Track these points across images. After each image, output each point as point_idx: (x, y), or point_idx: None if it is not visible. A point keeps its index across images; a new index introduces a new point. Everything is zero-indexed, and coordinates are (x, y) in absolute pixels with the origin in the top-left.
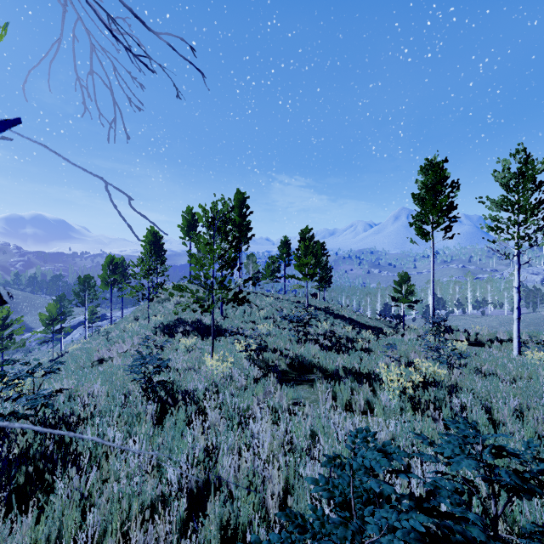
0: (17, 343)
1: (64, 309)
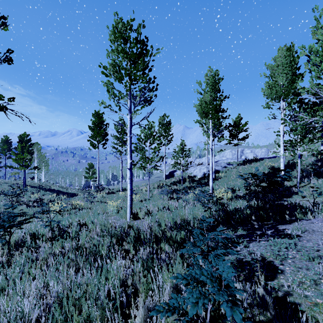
0: None
1: None
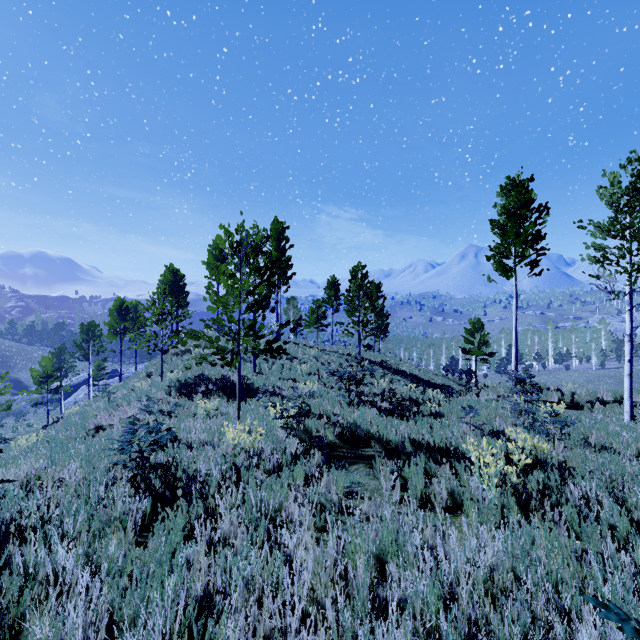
0: (1, 406)
1: (64, 364)
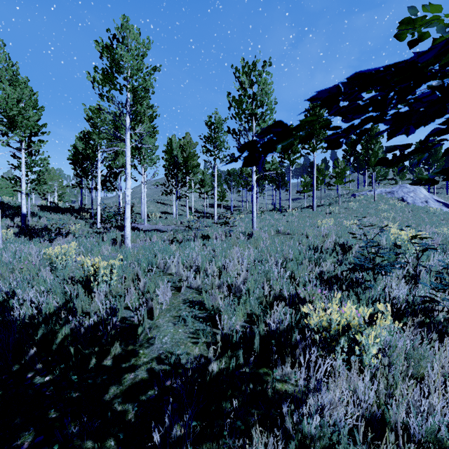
0: None
1: None
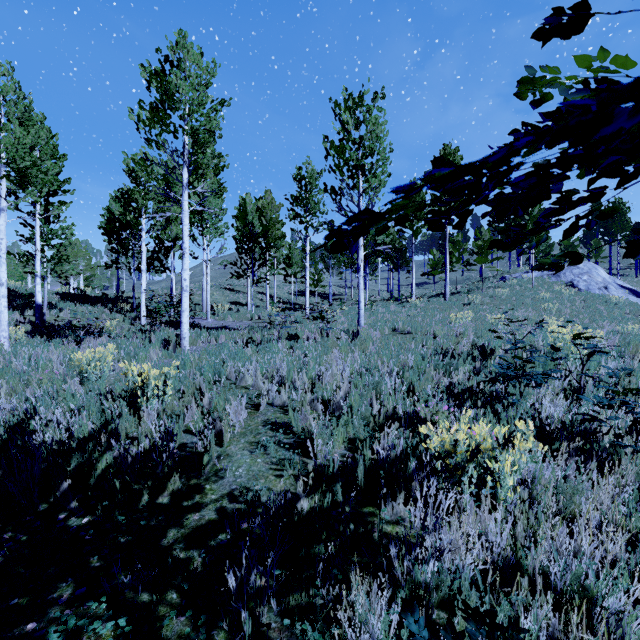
0: None
1: None
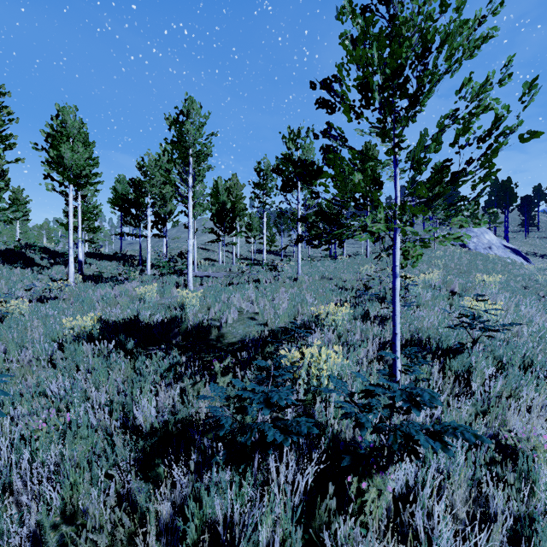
0: None
1: None
